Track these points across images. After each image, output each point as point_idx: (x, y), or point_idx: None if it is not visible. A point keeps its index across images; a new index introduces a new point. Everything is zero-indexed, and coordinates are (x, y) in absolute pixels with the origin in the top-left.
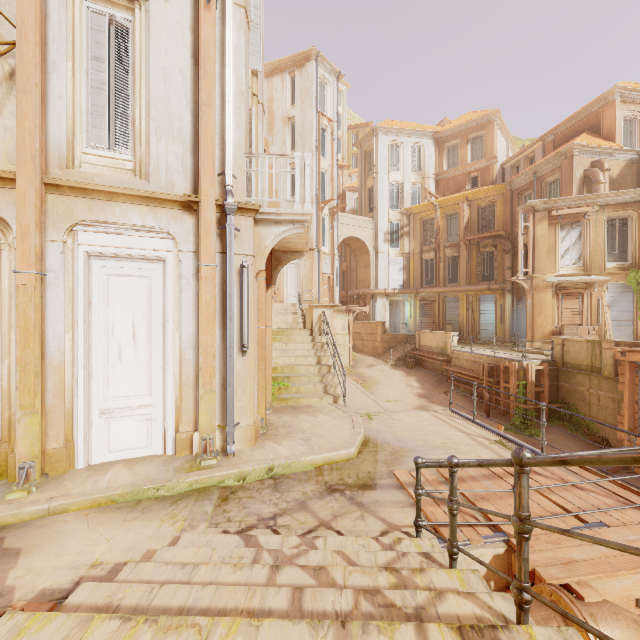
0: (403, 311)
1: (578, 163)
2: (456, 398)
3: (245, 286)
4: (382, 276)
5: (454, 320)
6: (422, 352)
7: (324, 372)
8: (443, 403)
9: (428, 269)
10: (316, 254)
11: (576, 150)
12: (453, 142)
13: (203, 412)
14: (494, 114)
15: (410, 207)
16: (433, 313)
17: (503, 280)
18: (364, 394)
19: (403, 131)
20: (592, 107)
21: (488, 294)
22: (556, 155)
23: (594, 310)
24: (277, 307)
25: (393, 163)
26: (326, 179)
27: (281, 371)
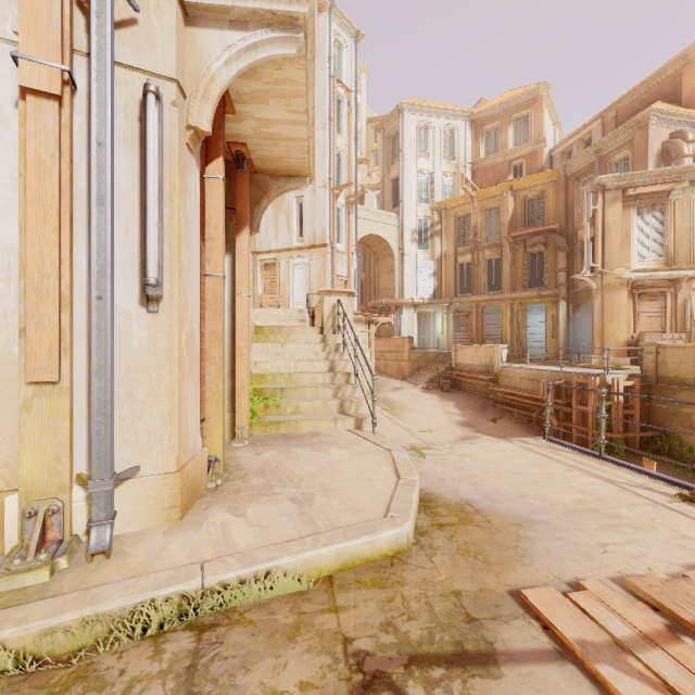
0: (434, 325)
1: (655, 134)
2: (509, 426)
3: (148, 136)
4: (409, 283)
5: (495, 335)
6: (460, 371)
7: (340, 383)
8: (493, 433)
9: (463, 275)
10: (329, 251)
11: (653, 117)
12: (493, 124)
13: (31, 443)
14: (543, 88)
15: (442, 201)
16: (470, 327)
17: (556, 284)
18: (393, 422)
19: (434, 110)
20: (667, 70)
21: (537, 303)
22: (626, 126)
23: (680, 314)
24: (279, 313)
25: (422, 149)
26: (342, 161)
27: (272, 381)
